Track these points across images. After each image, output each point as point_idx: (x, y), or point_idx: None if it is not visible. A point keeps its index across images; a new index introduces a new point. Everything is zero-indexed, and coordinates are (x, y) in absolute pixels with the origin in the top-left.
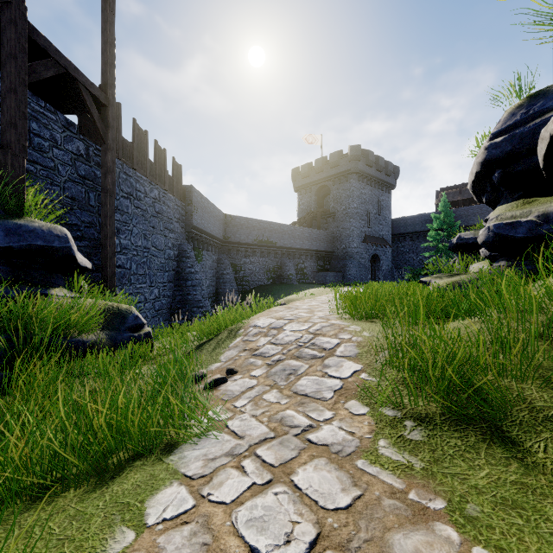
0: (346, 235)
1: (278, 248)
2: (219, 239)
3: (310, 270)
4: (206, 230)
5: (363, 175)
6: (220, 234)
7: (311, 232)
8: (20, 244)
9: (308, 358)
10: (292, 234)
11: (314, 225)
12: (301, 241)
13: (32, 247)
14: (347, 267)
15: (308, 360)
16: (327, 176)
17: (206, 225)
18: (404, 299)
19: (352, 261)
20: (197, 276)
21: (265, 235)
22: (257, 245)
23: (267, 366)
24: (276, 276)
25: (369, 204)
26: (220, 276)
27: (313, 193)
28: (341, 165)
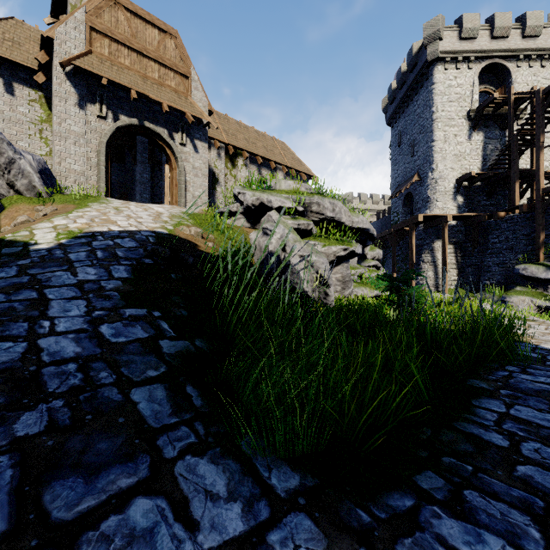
0: None
1: None
2: None
3: None
4: None
5: None
6: None
7: None
8: (513, 273)
9: None
10: None
11: None
12: None
13: (515, 273)
14: None
15: None
16: None
17: None
18: None
19: None
20: None
21: None
22: None
23: None
24: None
25: None
26: None
27: None
28: None
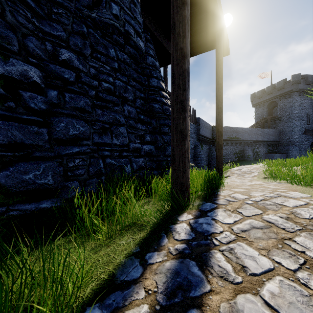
0: (289, 130)
1: (241, 141)
2: (209, 139)
3: (262, 153)
4: (204, 135)
5: (303, 91)
6: (210, 136)
7: (263, 130)
8: None
9: (247, 173)
10: (250, 133)
11: (265, 126)
12: (256, 136)
13: None
14: (290, 150)
15: (247, 173)
16: (274, 96)
17: (205, 133)
18: (284, 162)
19: (294, 146)
20: (202, 156)
21: (234, 134)
22: (229, 140)
23: (237, 175)
24: (240, 156)
25: (309, 109)
26: (210, 156)
27: (265, 107)
28: (285, 88)
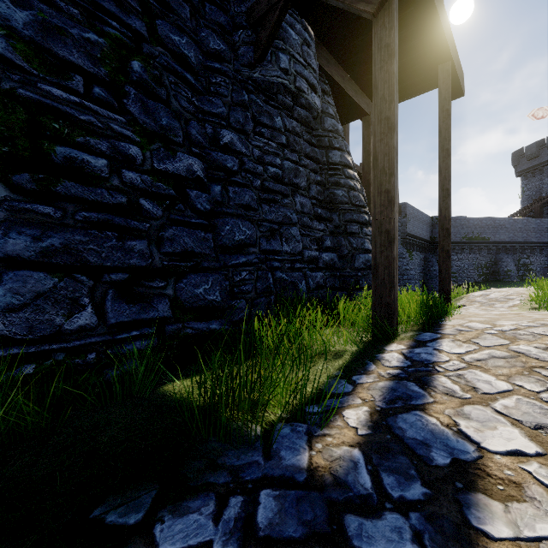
0: None
1: (492, 243)
2: (426, 241)
3: (538, 266)
4: (416, 235)
5: None
6: (427, 236)
7: (540, 222)
8: None
9: (500, 301)
10: (511, 227)
11: (545, 213)
12: (525, 234)
13: None
14: None
15: (500, 301)
16: None
17: (416, 231)
18: None
19: None
20: (411, 272)
21: (475, 232)
22: (466, 243)
23: (480, 304)
24: (488, 273)
25: None
26: (427, 272)
27: (544, 175)
28: None
